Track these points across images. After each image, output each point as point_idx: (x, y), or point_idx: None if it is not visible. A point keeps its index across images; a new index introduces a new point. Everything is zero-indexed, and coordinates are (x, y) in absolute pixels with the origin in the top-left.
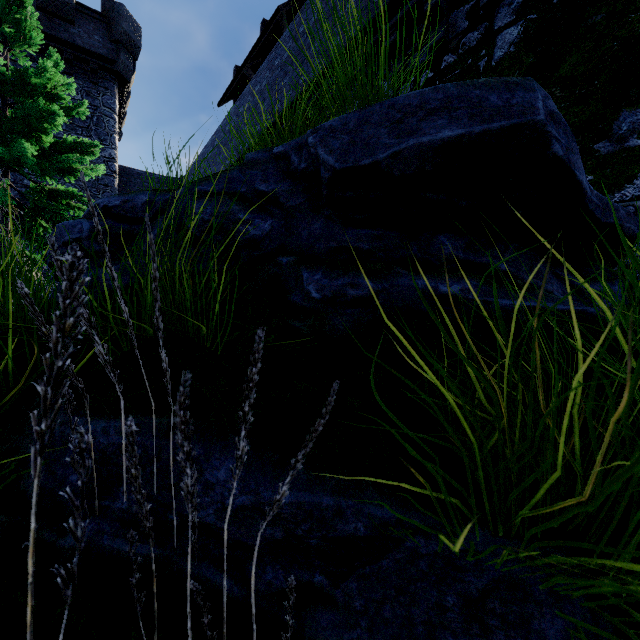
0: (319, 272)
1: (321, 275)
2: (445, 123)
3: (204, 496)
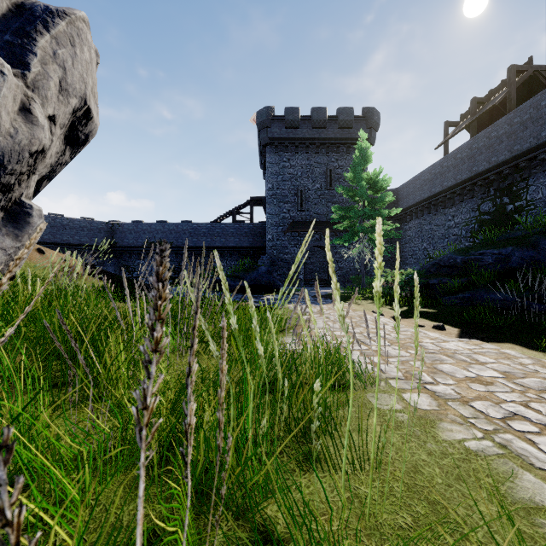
0: None
1: None
2: None
3: None
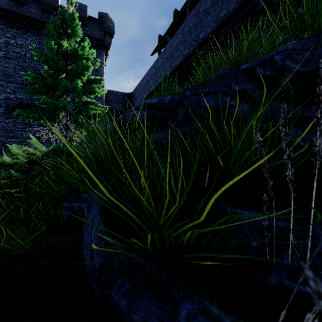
0: (299, 131)
1: (301, 132)
2: None
3: None
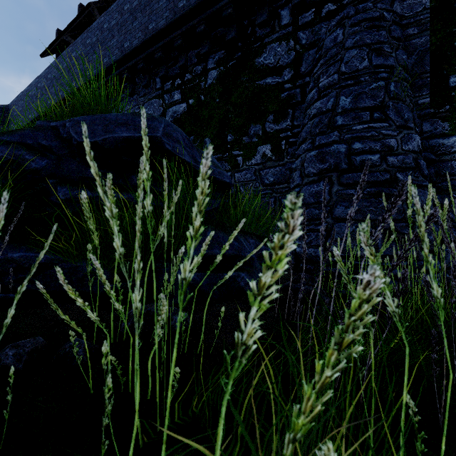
0: (66, 187)
1: (66, 189)
2: (125, 130)
3: None
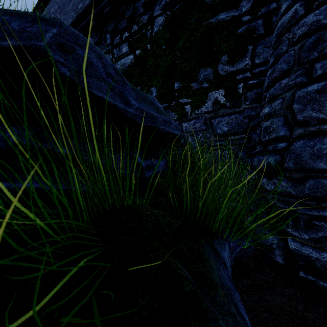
0: None
1: None
2: None
3: None
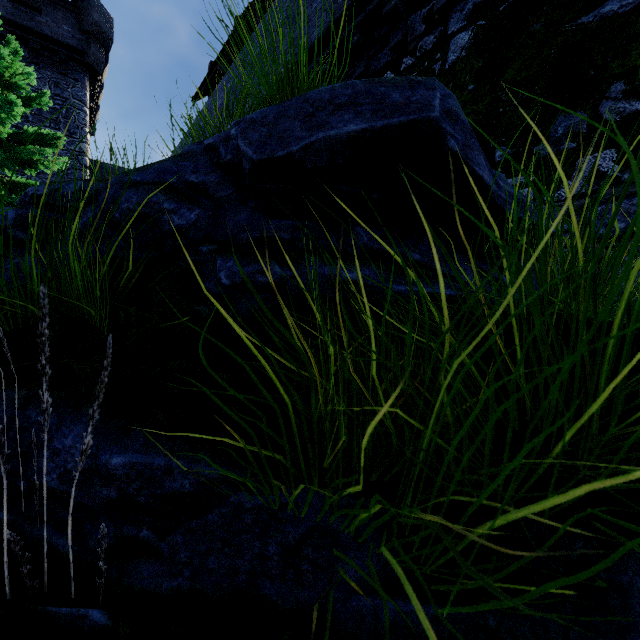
0: (232, 259)
1: (233, 262)
2: (351, 118)
3: (50, 462)
